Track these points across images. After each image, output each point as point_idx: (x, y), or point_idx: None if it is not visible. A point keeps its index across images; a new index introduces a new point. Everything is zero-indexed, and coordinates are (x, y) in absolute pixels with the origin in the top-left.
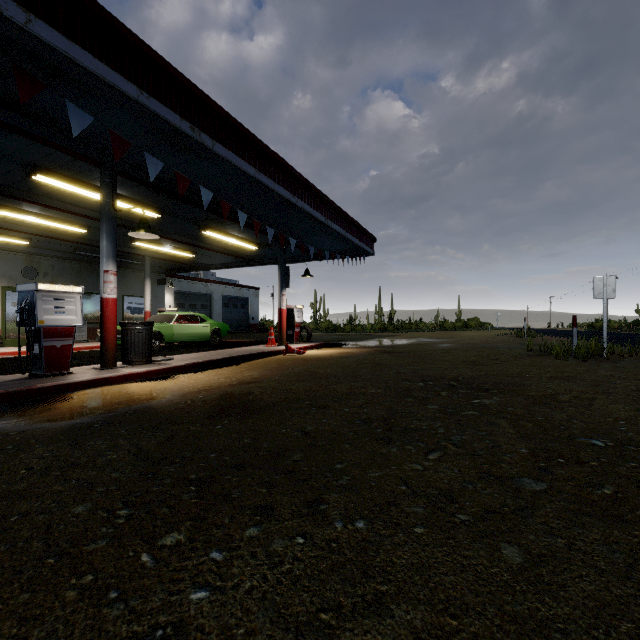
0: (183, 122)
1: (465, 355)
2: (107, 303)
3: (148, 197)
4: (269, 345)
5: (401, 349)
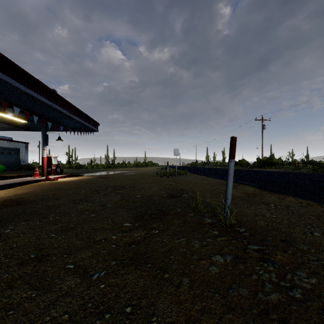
0: None
1: (133, 177)
2: None
3: None
4: (35, 177)
5: (109, 176)
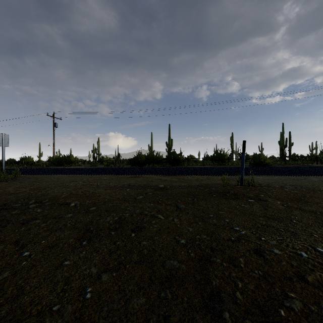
0: None
1: None
2: None
3: None
4: None
5: None
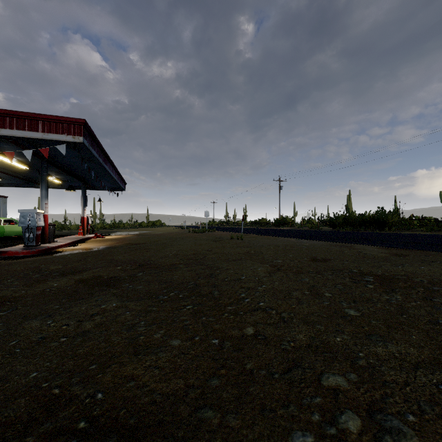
0: (102, 161)
1: (172, 234)
2: (46, 216)
3: (33, 162)
4: (80, 235)
5: (145, 234)
